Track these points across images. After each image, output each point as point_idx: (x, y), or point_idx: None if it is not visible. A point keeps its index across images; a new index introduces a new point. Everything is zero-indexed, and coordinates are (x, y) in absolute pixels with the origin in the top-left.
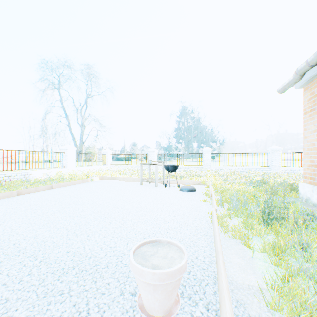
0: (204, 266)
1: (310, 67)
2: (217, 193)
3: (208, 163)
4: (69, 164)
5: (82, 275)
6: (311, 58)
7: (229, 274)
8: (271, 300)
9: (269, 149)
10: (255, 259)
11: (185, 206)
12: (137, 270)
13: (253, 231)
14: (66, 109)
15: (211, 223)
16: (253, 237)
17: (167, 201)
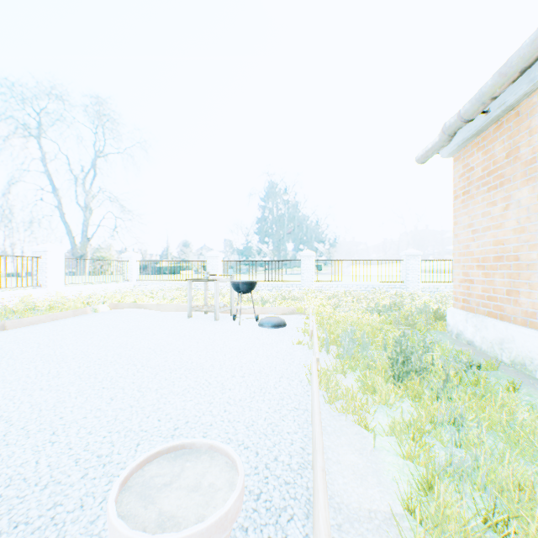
0: (289, 480)
1: (464, 122)
2: (322, 329)
3: (310, 277)
4: (50, 280)
5: (14, 537)
6: (465, 107)
7: (336, 489)
8: (409, 537)
9: (403, 255)
10: (381, 451)
11: (265, 356)
12: (118, 536)
13: (379, 396)
14: (51, 176)
15: (308, 385)
16: (378, 408)
17: (232, 348)
